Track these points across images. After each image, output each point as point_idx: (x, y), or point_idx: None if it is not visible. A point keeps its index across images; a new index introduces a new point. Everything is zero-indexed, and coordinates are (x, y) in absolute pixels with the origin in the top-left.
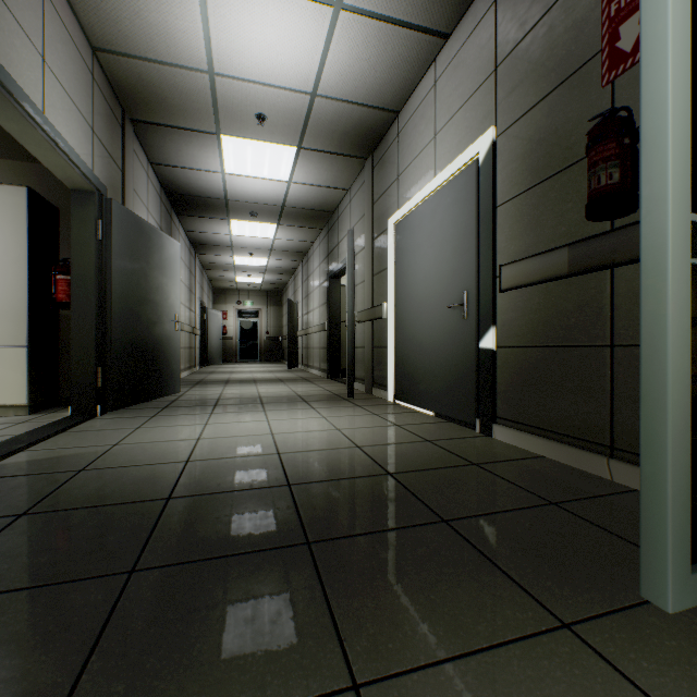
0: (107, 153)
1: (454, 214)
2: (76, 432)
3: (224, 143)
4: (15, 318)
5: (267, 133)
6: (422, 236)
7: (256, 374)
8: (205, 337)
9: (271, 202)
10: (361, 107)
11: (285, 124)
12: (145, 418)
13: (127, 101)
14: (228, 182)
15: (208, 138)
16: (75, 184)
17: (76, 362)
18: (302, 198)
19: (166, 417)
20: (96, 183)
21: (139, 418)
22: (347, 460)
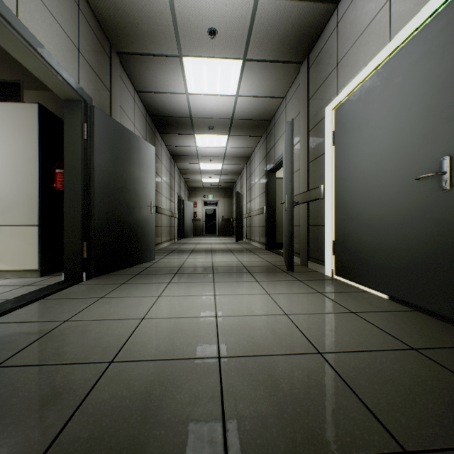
0: (94, 72)
1: (424, 69)
2: (51, 300)
3: (185, 64)
4: (30, 204)
5: (217, 48)
6: (369, 111)
7: (213, 245)
8: (182, 219)
9: (223, 116)
10: (301, 2)
11: (232, 36)
12: (114, 286)
13: (111, 35)
14: (191, 101)
15: (173, 62)
16: (64, 94)
17: (68, 237)
18: (246, 110)
19: (131, 285)
20: (80, 93)
21: (110, 285)
22: (313, 387)
